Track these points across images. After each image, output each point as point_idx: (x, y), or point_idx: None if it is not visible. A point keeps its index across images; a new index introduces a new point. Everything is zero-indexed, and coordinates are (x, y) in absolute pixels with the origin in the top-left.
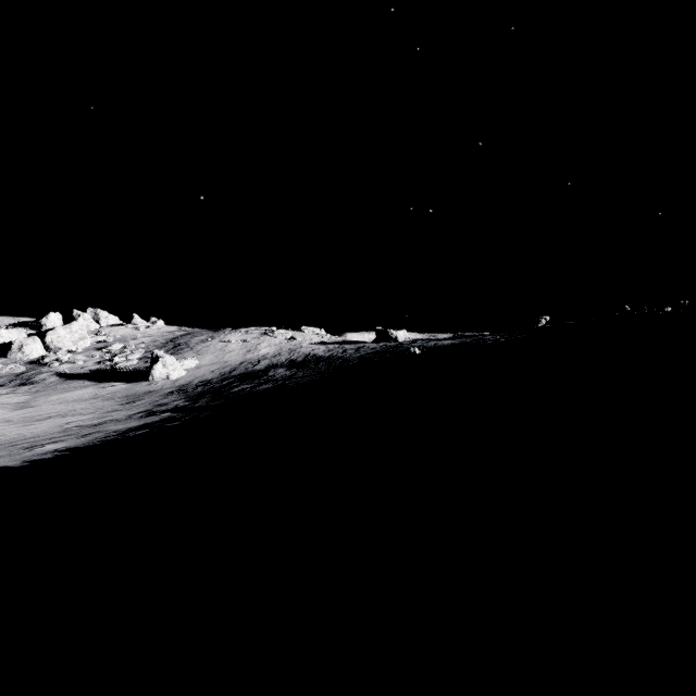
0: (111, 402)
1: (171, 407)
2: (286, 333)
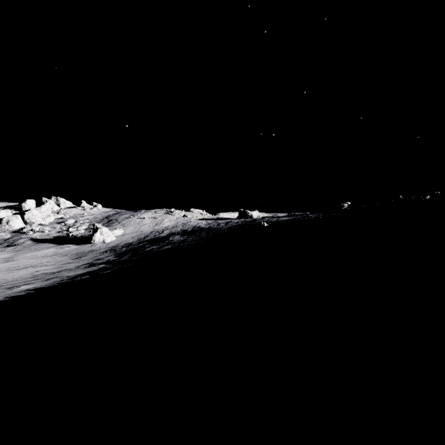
0: (66, 258)
1: (105, 260)
2: (181, 212)
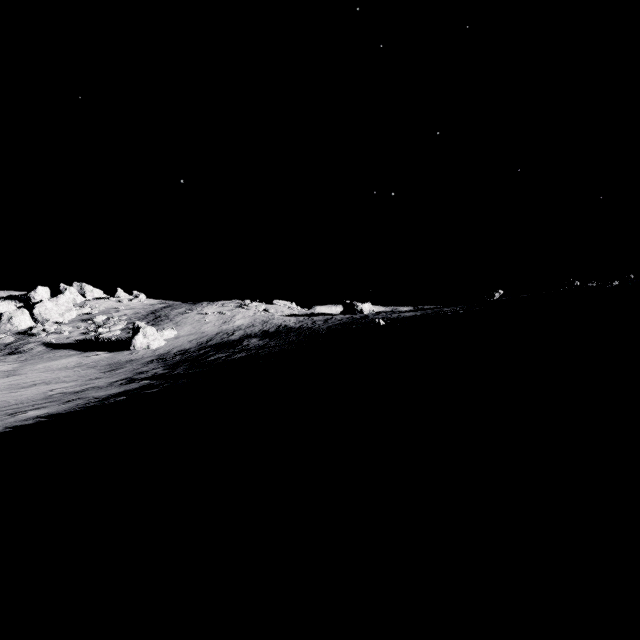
0: (94, 370)
1: (150, 374)
2: (259, 306)
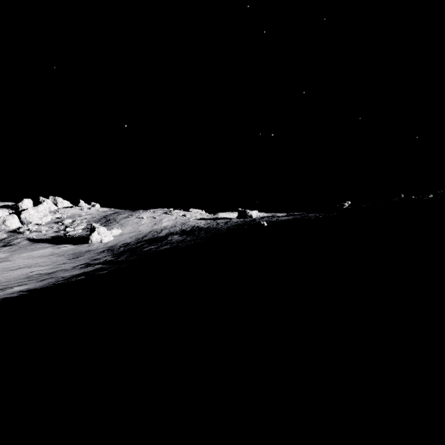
0: (62, 258)
1: (102, 261)
2: (179, 212)
